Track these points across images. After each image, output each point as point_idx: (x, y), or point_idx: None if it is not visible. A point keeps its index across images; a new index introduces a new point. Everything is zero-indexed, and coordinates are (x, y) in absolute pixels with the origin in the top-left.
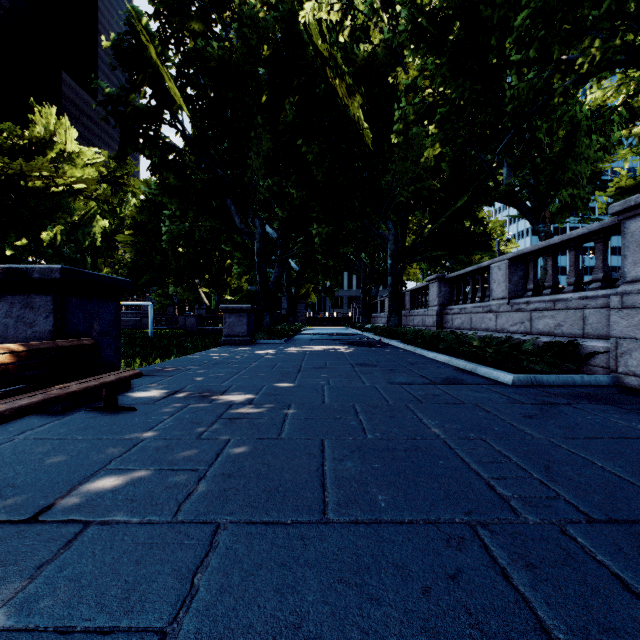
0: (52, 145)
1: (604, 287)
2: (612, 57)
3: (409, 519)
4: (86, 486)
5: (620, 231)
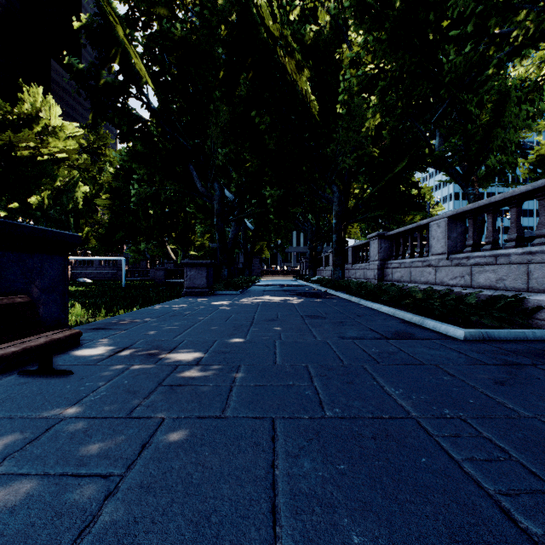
0: (38, 120)
1: None
2: (544, 28)
3: None
4: None
5: None
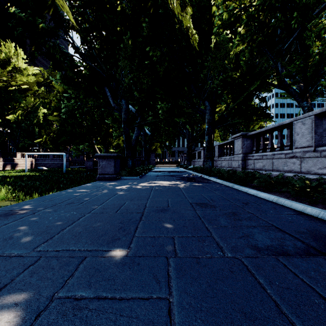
0: (9, 63)
1: None
2: None
3: None
4: None
5: None
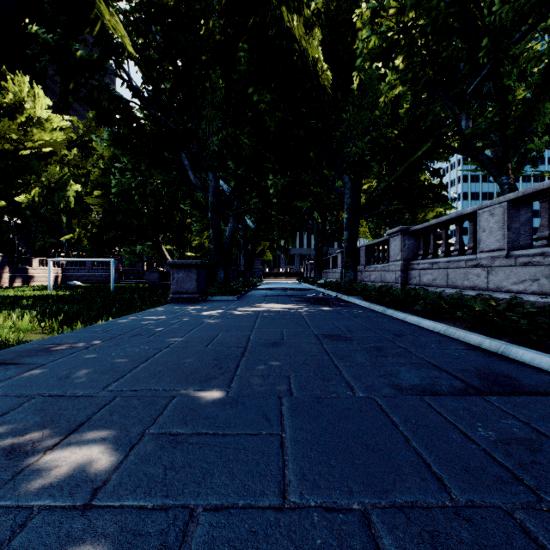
0: (21, 110)
1: None
2: None
3: None
4: None
5: None
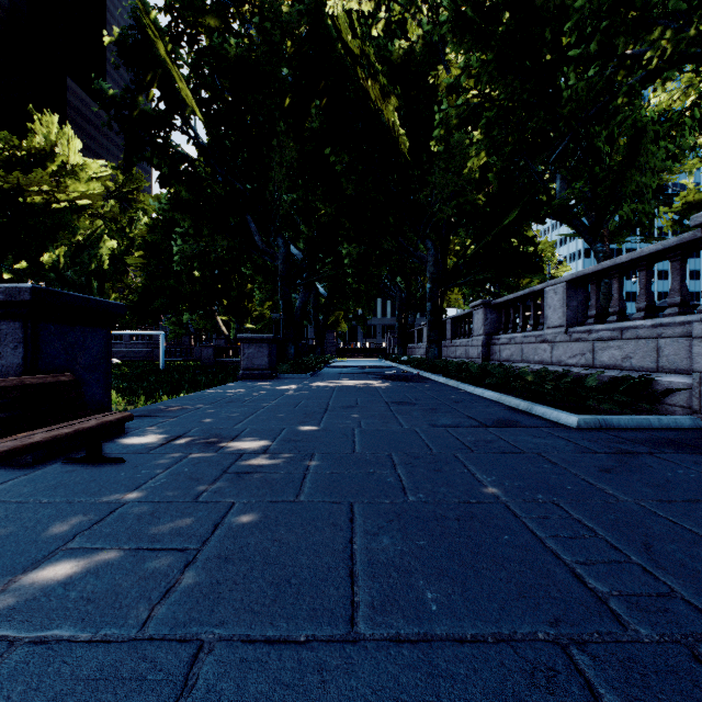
0: (53, 157)
1: (682, 313)
2: (685, 50)
3: (472, 634)
4: (31, 576)
5: (701, 247)
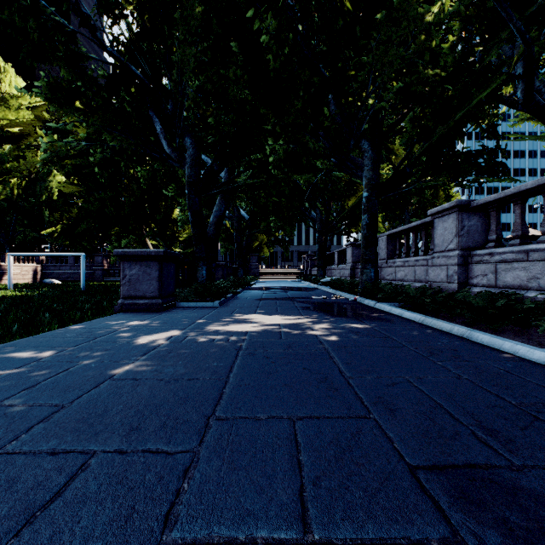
0: None
1: None
2: None
3: None
4: None
5: None
